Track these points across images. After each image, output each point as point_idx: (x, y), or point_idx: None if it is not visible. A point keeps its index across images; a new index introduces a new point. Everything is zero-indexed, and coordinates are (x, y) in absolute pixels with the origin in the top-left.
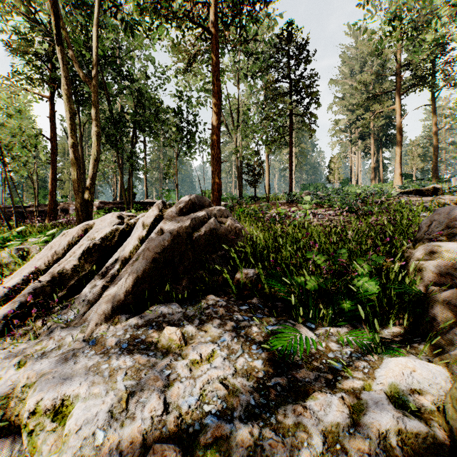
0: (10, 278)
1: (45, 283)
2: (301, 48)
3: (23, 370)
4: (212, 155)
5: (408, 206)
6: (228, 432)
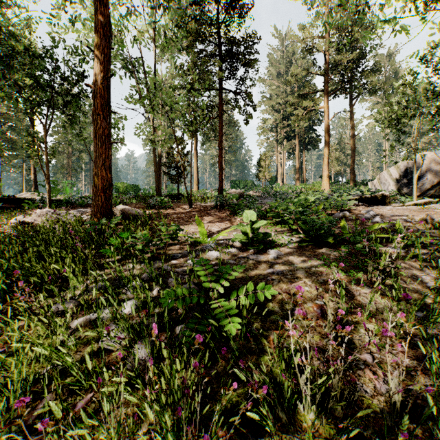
0: None
1: None
2: None
3: None
4: (94, 129)
5: None
6: None
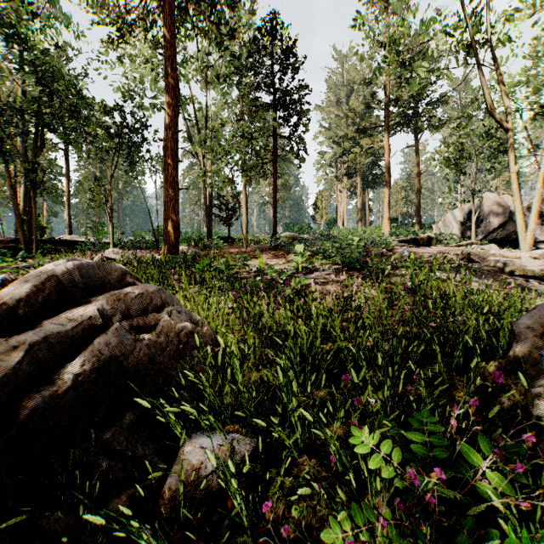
0: None
1: None
2: (288, 50)
3: None
4: (165, 177)
5: (426, 266)
6: None
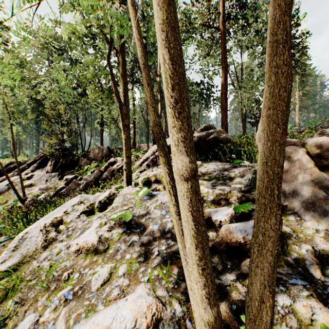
0: (140, 159)
1: (154, 157)
2: (292, 17)
3: (158, 170)
4: (221, 107)
5: None
6: (213, 173)
